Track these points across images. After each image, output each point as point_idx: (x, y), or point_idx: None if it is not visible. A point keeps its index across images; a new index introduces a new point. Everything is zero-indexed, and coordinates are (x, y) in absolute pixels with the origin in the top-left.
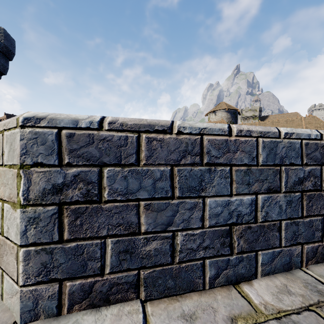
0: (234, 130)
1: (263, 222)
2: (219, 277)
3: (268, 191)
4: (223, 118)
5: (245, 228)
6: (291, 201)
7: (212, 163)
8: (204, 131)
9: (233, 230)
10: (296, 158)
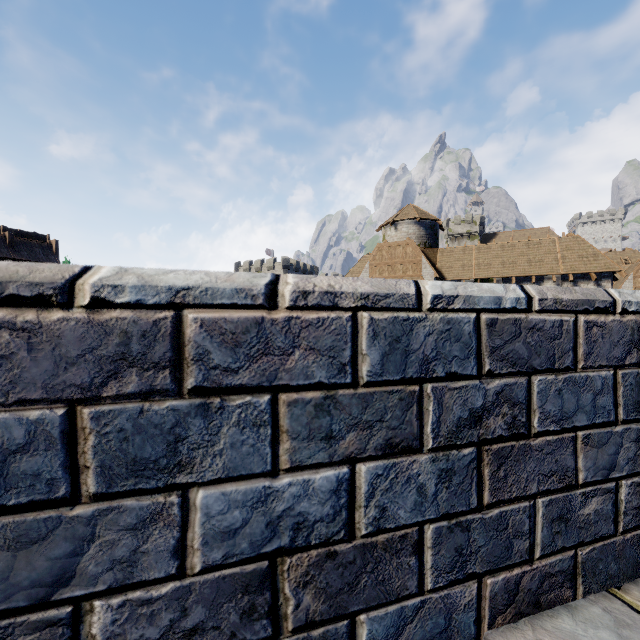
0: (285, 293)
1: (372, 535)
2: None
3: (387, 450)
4: (411, 236)
5: (319, 558)
6: (452, 470)
7: (213, 388)
8: (186, 298)
9: (282, 568)
10: (464, 359)
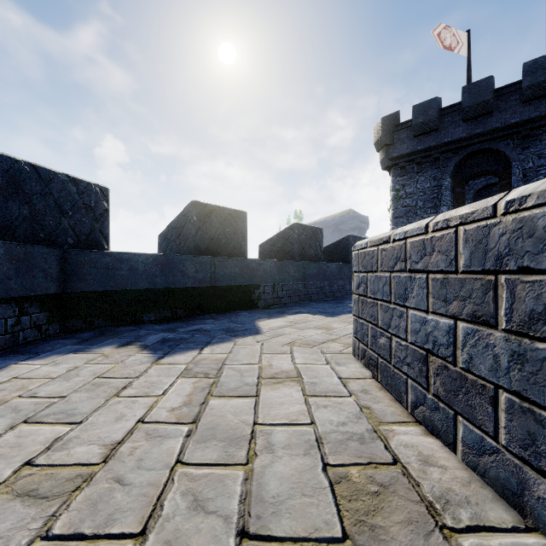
0: (430, 225)
1: (465, 370)
2: (418, 409)
3: (473, 318)
4: None
5: (442, 365)
6: (523, 356)
7: (412, 270)
8: (407, 235)
9: (429, 359)
10: (537, 254)
